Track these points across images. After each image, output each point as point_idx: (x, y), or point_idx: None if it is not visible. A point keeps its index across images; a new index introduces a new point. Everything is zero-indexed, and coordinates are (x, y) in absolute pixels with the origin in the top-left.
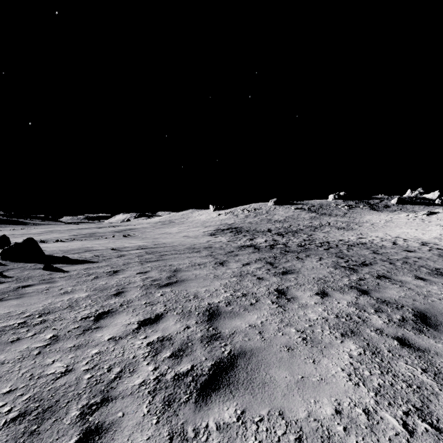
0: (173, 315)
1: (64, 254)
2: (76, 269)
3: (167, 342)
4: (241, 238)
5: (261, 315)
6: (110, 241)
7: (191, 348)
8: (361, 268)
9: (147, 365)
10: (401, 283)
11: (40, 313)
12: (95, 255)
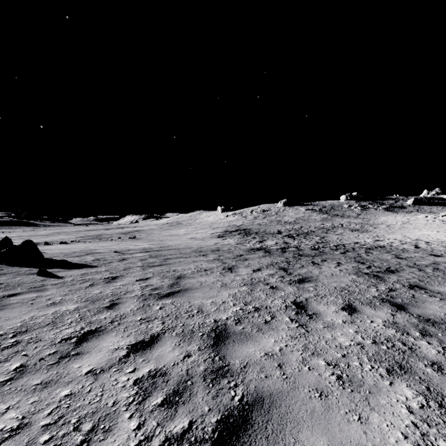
0: (171, 337)
1: (64, 257)
2: (72, 275)
3: (160, 380)
4: (251, 240)
5: (279, 338)
6: (115, 243)
7: (190, 390)
8: (388, 276)
9: (129, 418)
10: (441, 295)
11: (15, 331)
12: (96, 259)
